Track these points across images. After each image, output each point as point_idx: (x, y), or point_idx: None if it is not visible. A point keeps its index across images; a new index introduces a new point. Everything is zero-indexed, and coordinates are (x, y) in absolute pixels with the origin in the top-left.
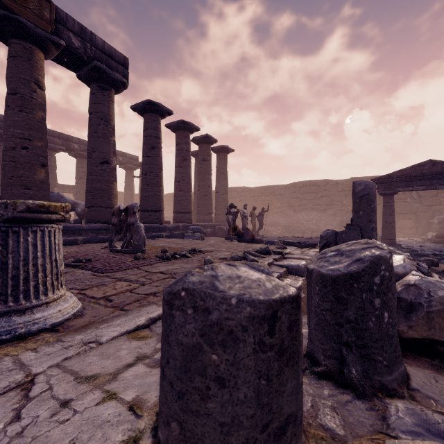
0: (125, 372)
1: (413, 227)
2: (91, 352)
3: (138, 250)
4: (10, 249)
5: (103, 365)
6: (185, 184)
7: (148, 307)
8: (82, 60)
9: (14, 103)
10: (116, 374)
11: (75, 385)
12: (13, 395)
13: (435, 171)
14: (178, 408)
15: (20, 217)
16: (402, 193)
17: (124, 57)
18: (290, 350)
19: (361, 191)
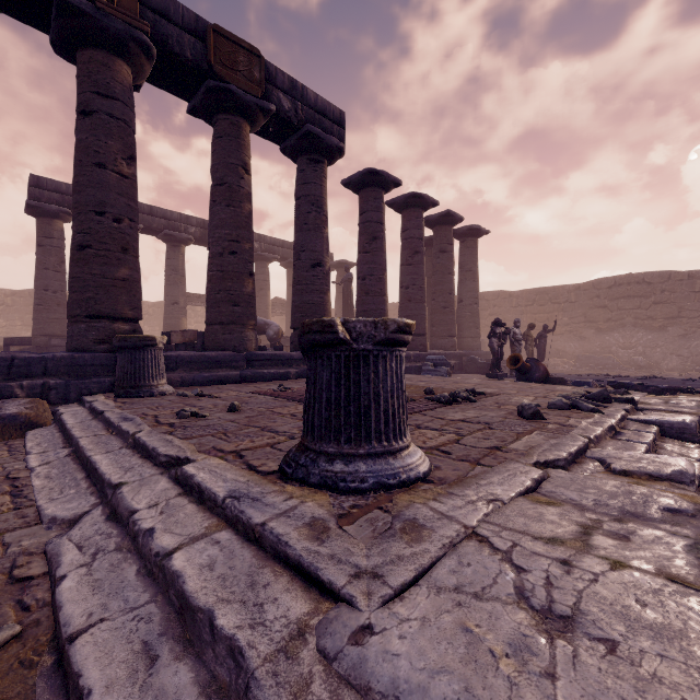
0: (594, 541)
1: None
2: (507, 512)
3: None
4: (380, 377)
5: (549, 529)
6: (417, 290)
7: (514, 465)
8: (291, 126)
9: (222, 196)
10: (583, 541)
11: (547, 545)
12: (477, 546)
13: None
14: None
15: (391, 339)
16: None
17: (340, 111)
18: None
19: None
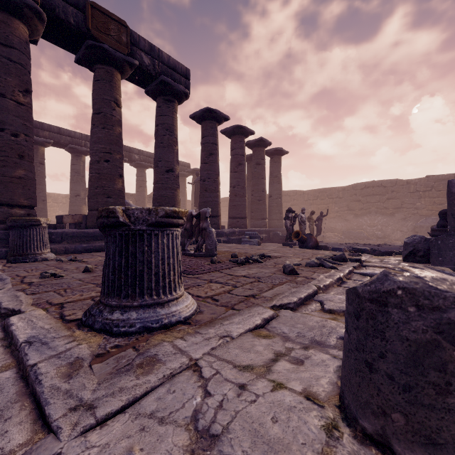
0: (276, 366)
1: None
2: (230, 345)
3: (210, 254)
4: (153, 249)
5: (250, 358)
6: (240, 189)
7: (256, 308)
8: (151, 76)
9: (99, 121)
10: (268, 366)
11: (239, 372)
12: (190, 375)
13: None
14: (403, 400)
15: (160, 222)
16: None
17: (186, 68)
18: None
19: None
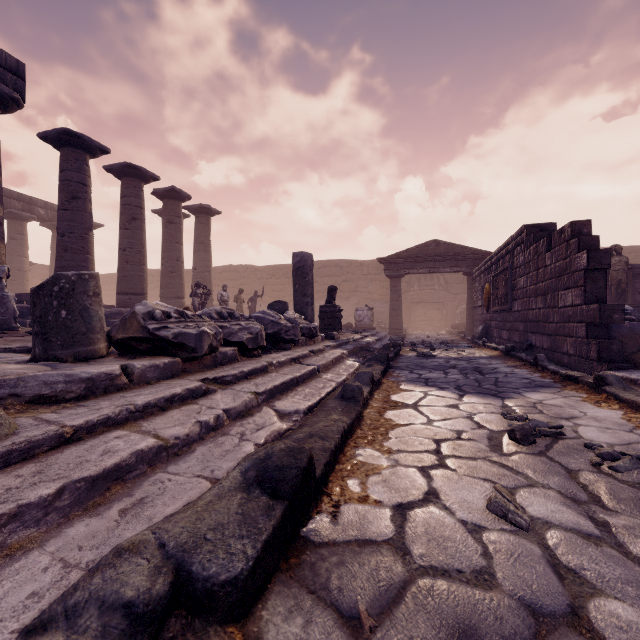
0: None
1: (441, 319)
2: None
3: (4, 327)
4: None
5: None
6: (135, 253)
7: None
8: None
9: None
10: None
11: None
12: None
13: (439, 253)
14: None
15: None
16: (430, 278)
17: (18, 61)
18: None
19: (297, 262)
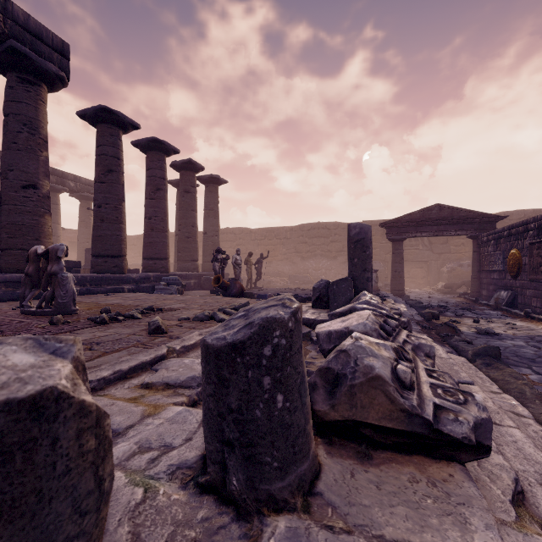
0: None
1: (424, 277)
2: None
3: (63, 311)
4: None
5: None
6: (159, 221)
7: None
8: None
9: None
10: None
11: None
12: None
13: (442, 216)
14: None
15: None
16: (414, 239)
17: (62, 41)
18: (3, 497)
19: (355, 235)
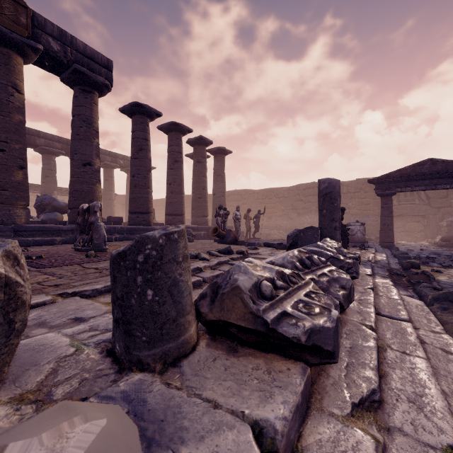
0: None
1: (422, 231)
2: None
3: (98, 249)
4: None
5: None
6: (176, 186)
7: (35, 296)
8: (62, 63)
9: None
10: None
11: None
12: None
13: (435, 170)
14: None
15: None
16: (409, 194)
17: (108, 59)
18: None
19: (324, 189)
